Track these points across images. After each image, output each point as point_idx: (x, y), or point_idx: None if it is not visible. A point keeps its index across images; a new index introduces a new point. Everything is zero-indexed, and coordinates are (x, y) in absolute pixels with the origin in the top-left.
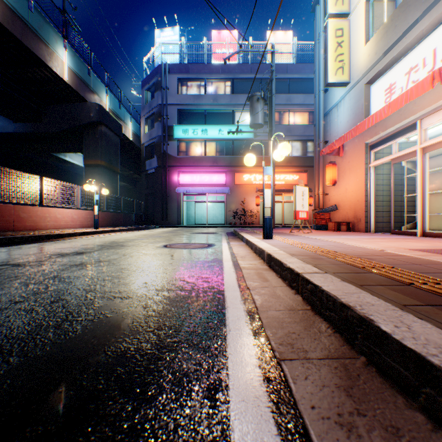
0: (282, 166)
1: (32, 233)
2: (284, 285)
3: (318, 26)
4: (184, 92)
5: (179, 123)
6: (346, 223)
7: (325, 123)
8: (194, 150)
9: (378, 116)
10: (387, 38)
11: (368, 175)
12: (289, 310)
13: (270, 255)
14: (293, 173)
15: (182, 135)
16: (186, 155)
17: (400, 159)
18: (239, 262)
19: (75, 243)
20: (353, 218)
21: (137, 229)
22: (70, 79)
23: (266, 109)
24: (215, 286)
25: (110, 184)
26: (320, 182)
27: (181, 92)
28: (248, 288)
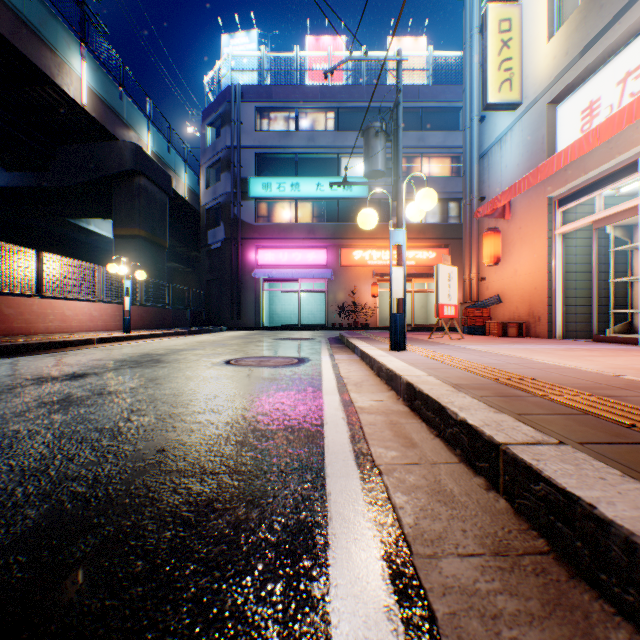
0: (412, 238)
1: (19, 339)
2: (454, 459)
3: (470, 20)
4: (264, 128)
5: (257, 174)
6: (516, 324)
7: (481, 169)
8: (280, 214)
9: (576, 149)
10: (587, 26)
11: (552, 248)
12: (495, 556)
13: (412, 387)
14: (428, 248)
15: (262, 192)
16: (268, 221)
17: (609, 221)
18: (353, 395)
19: (83, 356)
20: (527, 316)
21: (193, 333)
22: (91, 105)
23: (388, 153)
24: (307, 462)
25: (154, 264)
26: (473, 261)
27: (260, 127)
28: (378, 467)
